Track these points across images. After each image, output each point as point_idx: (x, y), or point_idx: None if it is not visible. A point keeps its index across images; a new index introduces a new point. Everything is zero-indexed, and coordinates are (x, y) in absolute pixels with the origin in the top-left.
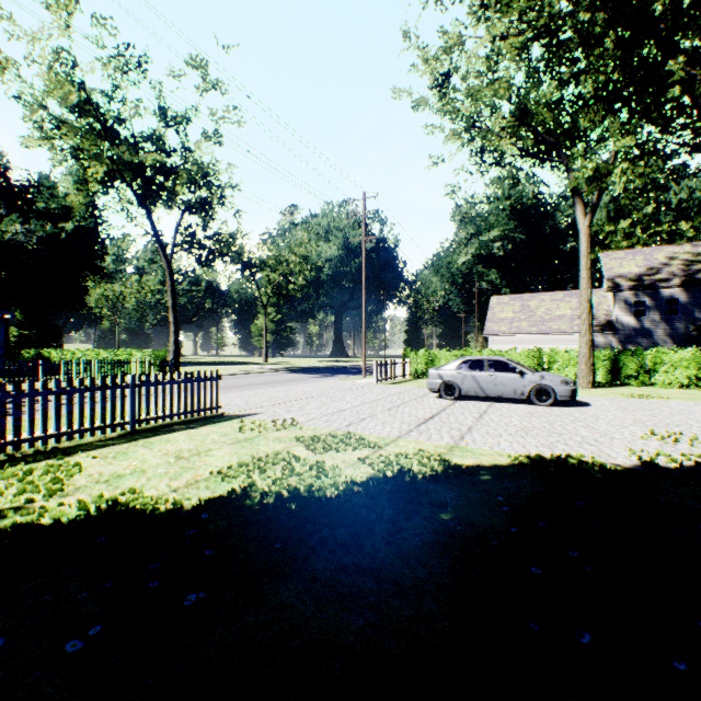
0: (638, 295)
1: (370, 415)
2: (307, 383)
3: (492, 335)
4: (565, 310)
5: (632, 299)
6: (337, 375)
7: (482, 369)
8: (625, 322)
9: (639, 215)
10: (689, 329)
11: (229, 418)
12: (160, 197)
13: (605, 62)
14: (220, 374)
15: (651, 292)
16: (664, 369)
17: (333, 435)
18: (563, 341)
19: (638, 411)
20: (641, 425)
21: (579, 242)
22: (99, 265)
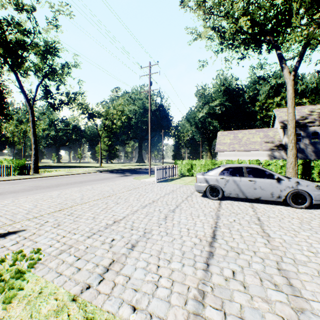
0: (297, 130)
1: (144, 233)
2: (110, 182)
3: (220, 152)
4: (257, 138)
5: None
6: (134, 174)
7: (242, 175)
8: None
9: (284, 95)
10: None
11: None
12: (30, 69)
13: None
14: (61, 174)
15: (304, 129)
16: None
17: None
18: (257, 154)
19: None
20: None
21: (287, 90)
22: (6, 113)
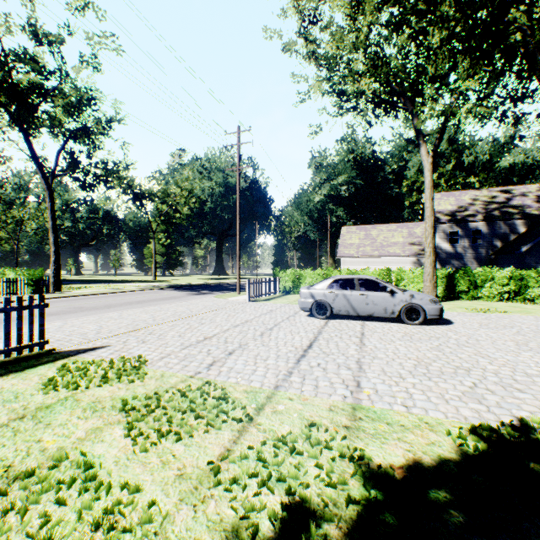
0: (452, 227)
1: (240, 345)
2: (182, 302)
3: (344, 257)
4: (399, 238)
5: (449, 230)
6: (215, 292)
7: (353, 288)
8: (444, 248)
9: (443, 170)
10: (489, 253)
11: (53, 359)
12: (43, 123)
13: (434, 38)
14: (101, 292)
15: (462, 225)
16: (488, 285)
17: (182, 392)
18: (398, 262)
19: (501, 328)
20: (529, 349)
21: (424, 176)
22: None
